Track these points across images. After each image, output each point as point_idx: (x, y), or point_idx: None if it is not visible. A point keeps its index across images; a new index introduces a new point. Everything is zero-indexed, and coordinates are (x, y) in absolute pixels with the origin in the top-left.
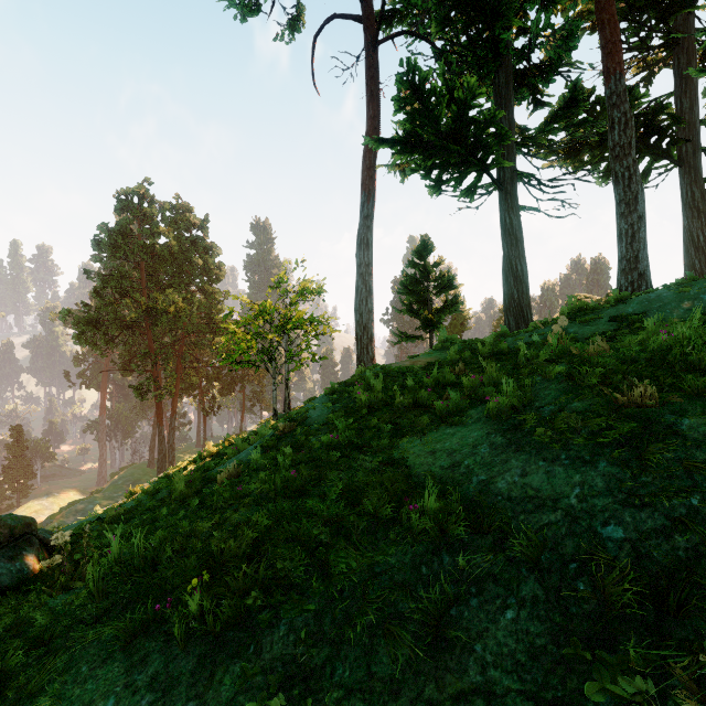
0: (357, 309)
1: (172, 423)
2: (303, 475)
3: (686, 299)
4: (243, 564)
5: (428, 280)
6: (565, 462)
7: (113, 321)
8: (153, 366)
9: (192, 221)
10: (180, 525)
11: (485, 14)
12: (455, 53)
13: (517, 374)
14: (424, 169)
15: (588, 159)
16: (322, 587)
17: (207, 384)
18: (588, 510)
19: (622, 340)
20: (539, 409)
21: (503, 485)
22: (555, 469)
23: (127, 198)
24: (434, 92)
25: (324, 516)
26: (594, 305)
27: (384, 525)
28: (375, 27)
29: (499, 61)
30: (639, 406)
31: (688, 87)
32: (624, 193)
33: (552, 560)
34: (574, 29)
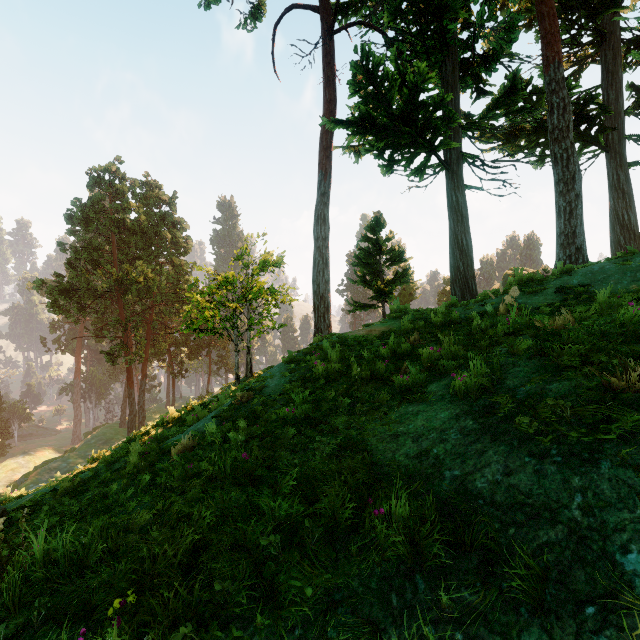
0: (315, 280)
1: (142, 385)
2: (255, 459)
3: (629, 271)
4: (177, 579)
5: (380, 254)
6: (557, 460)
7: (85, 290)
8: (124, 333)
9: (161, 197)
10: (127, 506)
11: (434, 6)
12: (405, 42)
13: (474, 345)
14: (377, 149)
15: (525, 144)
16: (269, 620)
17: (176, 349)
18: (598, 527)
19: (573, 310)
20: (513, 389)
21: (483, 485)
22: (546, 468)
23: (99, 175)
24: (386, 76)
25: (275, 518)
26: (539, 276)
27: (344, 531)
28: (331, 16)
29: (446, 50)
30: (636, 391)
31: (614, 80)
32: (563, 173)
33: (560, 599)
34: (514, 22)
